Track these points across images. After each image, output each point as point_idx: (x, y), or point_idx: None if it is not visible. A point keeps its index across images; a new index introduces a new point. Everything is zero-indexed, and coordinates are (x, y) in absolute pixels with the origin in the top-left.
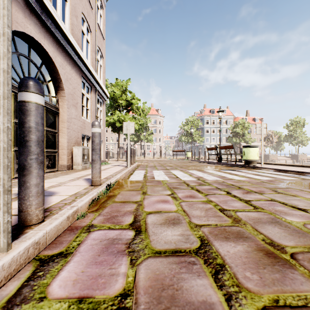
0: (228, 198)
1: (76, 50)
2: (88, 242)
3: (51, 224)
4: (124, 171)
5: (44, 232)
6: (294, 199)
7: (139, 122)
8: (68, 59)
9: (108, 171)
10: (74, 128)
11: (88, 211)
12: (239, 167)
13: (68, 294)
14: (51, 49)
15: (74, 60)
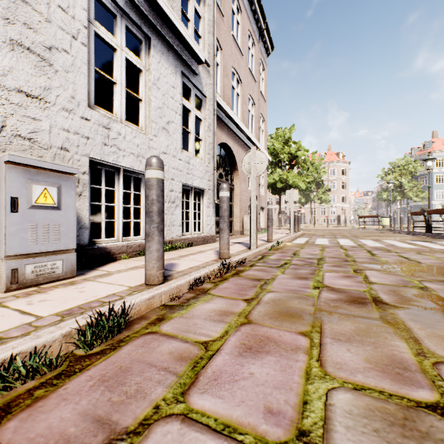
0: (362, 252)
1: (246, 134)
2: (275, 255)
3: (261, 248)
4: (288, 237)
5: (261, 249)
6: (419, 256)
7: (307, 180)
8: (240, 143)
9: (273, 236)
10: (243, 199)
11: (270, 250)
12: None
13: (274, 258)
14: (232, 143)
15: (244, 142)
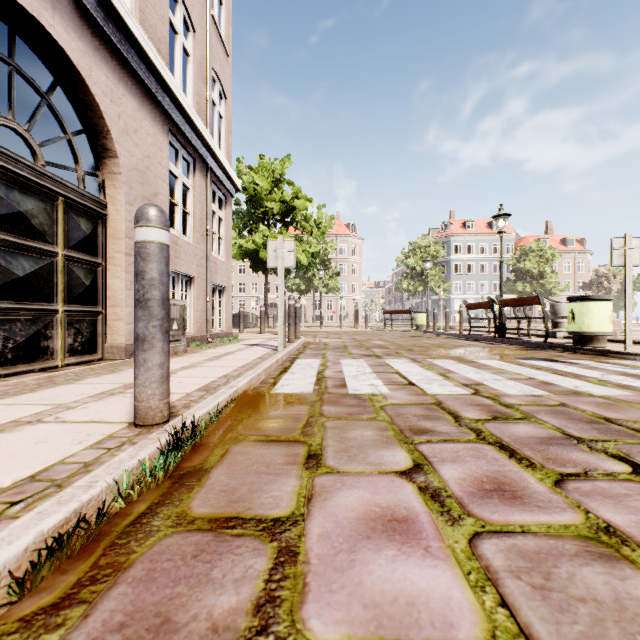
0: None
1: (150, 60)
2: None
3: None
4: (265, 364)
5: None
6: None
7: (310, 249)
8: (130, 81)
9: (224, 363)
10: None
11: (3, 624)
12: (558, 351)
13: None
14: (76, 45)
15: (148, 88)
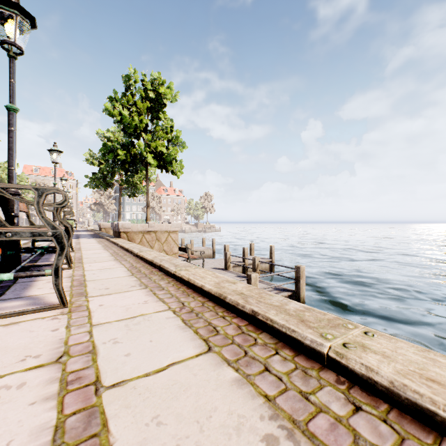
0: None
1: None
2: None
3: None
4: None
5: None
6: None
7: (28, 199)
8: None
9: None
10: None
11: None
12: None
13: None
14: None
15: None
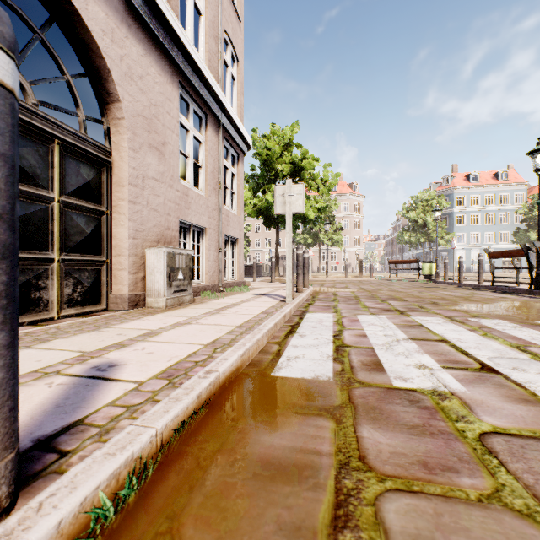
0: None
1: (154, 1)
2: None
3: None
4: (269, 323)
5: None
6: None
7: (317, 205)
8: (134, 25)
9: (223, 319)
10: (154, 203)
11: None
12: None
13: None
14: None
15: (154, 34)
